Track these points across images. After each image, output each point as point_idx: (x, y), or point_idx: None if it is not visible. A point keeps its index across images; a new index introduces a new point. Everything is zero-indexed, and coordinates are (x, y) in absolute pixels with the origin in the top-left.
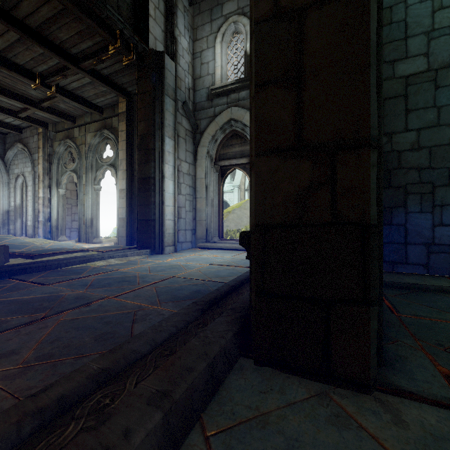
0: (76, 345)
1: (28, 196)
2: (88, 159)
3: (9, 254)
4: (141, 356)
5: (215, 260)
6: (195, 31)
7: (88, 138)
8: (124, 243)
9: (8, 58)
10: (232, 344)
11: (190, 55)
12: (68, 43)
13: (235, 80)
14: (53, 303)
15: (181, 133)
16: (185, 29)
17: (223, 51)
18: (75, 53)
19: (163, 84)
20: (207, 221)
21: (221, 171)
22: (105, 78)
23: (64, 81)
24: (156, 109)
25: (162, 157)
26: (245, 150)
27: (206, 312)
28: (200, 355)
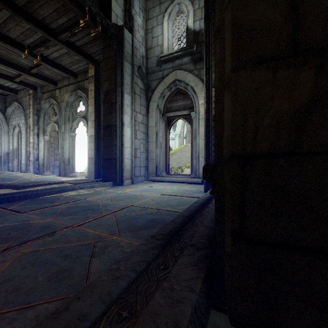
0: (26, 288)
1: (22, 141)
2: (66, 113)
3: (1, 185)
4: (92, 323)
5: (164, 191)
6: (148, 12)
7: (66, 97)
8: (92, 177)
9: (3, 33)
10: (200, 294)
11: (144, 31)
12: (48, 20)
13: (179, 49)
14: (21, 232)
15: (137, 91)
16: (140, 10)
17: (169, 27)
18: (54, 28)
19: (123, 51)
20: (157, 160)
21: (167, 121)
22: (78, 48)
23: (47, 51)
24: (117, 71)
25: (121, 109)
26: (186, 104)
27: (165, 247)
28: (170, 327)
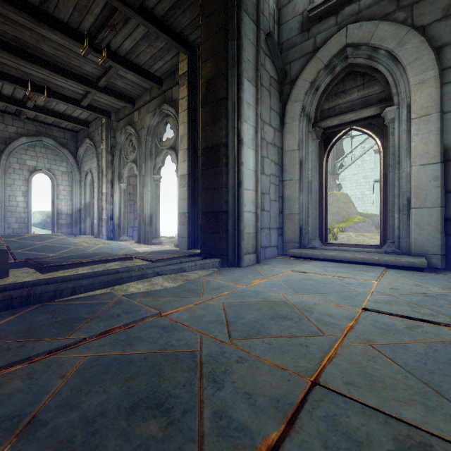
0: None
1: (94, 193)
2: (147, 145)
3: (26, 261)
4: None
5: (356, 291)
6: None
7: (148, 120)
8: (185, 246)
9: (50, 13)
10: None
11: None
12: None
13: None
14: None
15: (264, 80)
16: None
17: None
18: None
19: None
20: (302, 216)
21: (323, 138)
22: (161, 22)
23: (115, 40)
24: (229, 34)
25: (238, 111)
26: (371, 95)
27: None
28: None
